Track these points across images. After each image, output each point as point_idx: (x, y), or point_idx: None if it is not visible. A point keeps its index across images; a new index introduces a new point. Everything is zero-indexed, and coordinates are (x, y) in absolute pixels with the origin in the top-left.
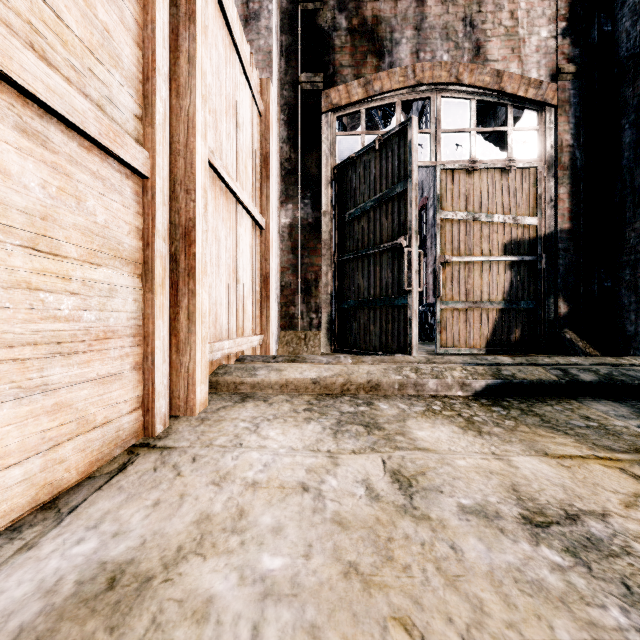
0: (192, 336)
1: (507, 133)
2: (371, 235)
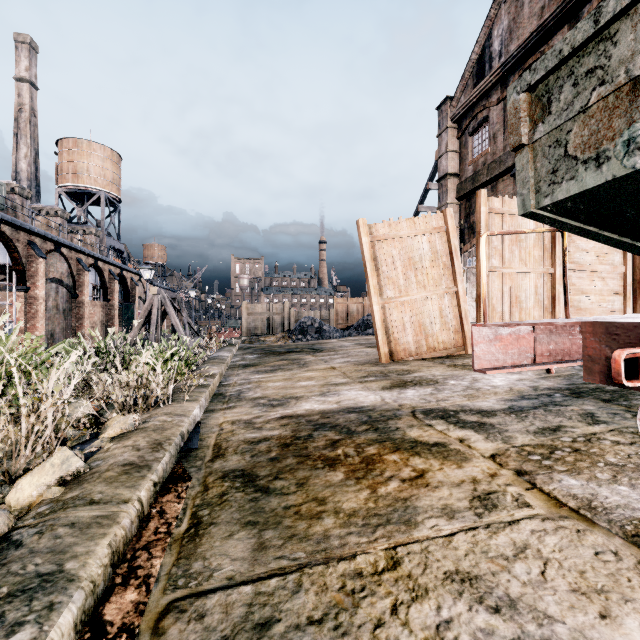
0: None
1: None
2: None
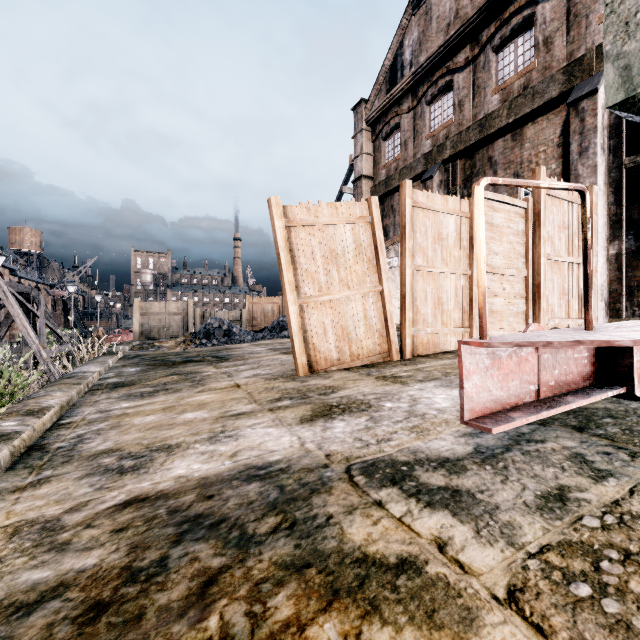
0: (539, 315)
1: None
2: None
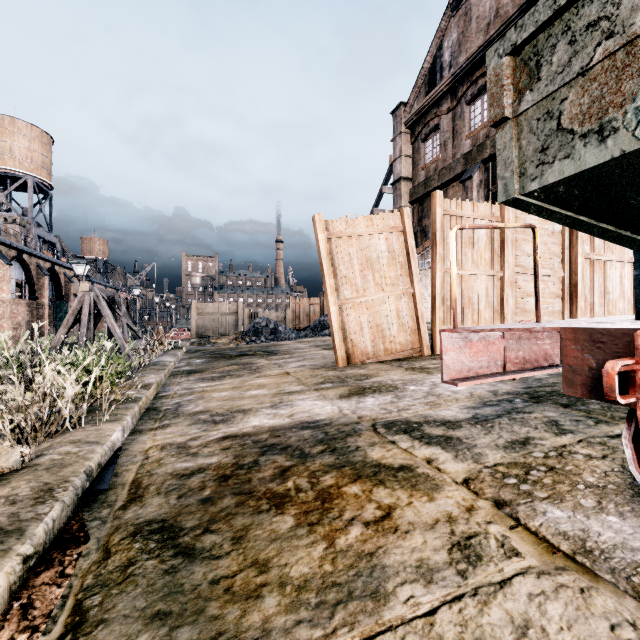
0: (576, 314)
1: None
2: None
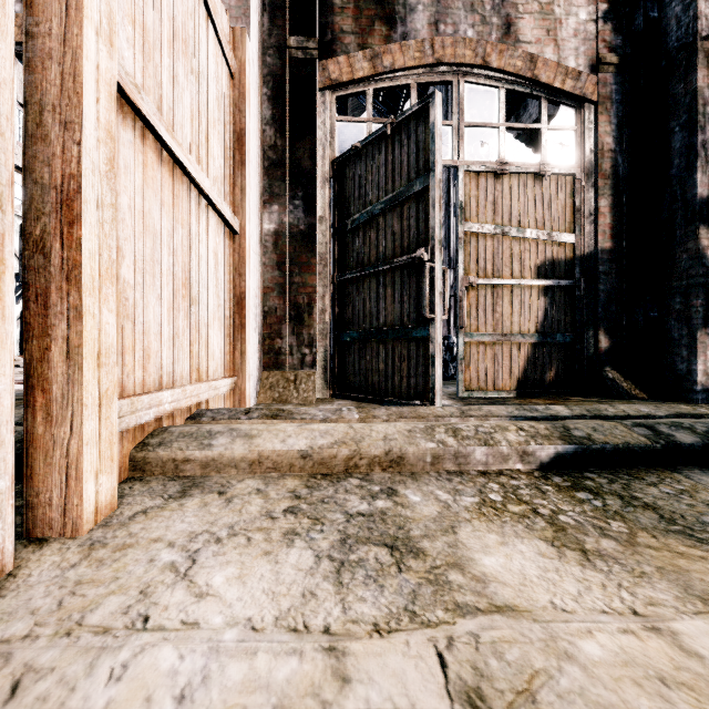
0: (75, 391)
1: (541, 132)
2: (381, 247)
